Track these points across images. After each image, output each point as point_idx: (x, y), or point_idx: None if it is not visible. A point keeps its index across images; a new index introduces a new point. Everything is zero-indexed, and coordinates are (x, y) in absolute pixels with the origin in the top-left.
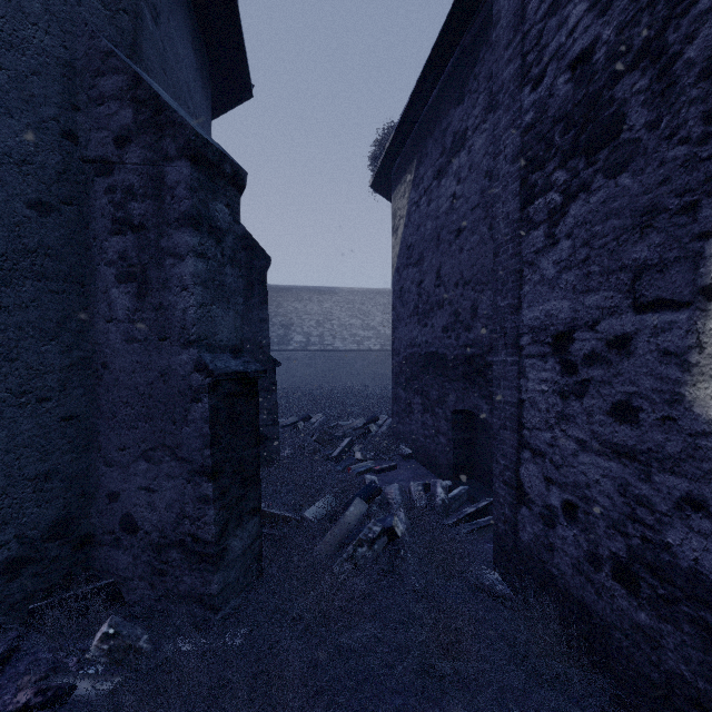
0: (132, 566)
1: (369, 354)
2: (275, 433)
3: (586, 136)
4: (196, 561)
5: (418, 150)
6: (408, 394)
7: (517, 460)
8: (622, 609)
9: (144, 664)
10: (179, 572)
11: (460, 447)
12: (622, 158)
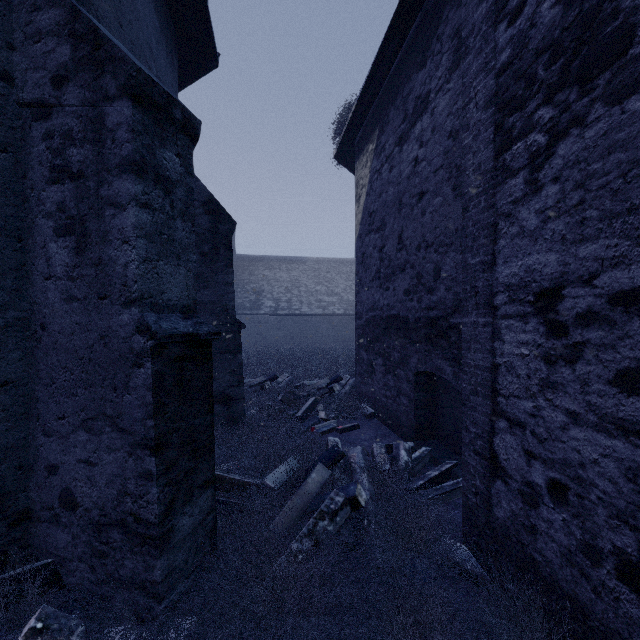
0: (72, 546)
1: (334, 318)
2: (240, 394)
3: (580, 61)
4: (138, 543)
5: (380, 120)
6: (370, 355)
7: (491, 429)
8: (631, 617)
9: None
10: (120, 555)
11: (421, 408)
12: (631, 78)
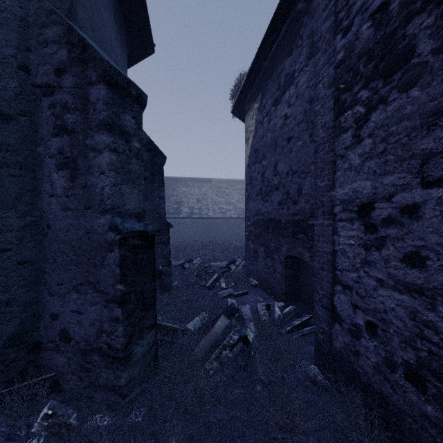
0: (67, 365)
1: (230, 220)
2: (169, 271)
3: (384, 64)
4: (110, 362)
5: (262, 88)
6: (255, 245)
7: (332, 291)
8: (412, 401)
9: (70, 439)
10: (99, 369)
11: (289, 280)
12: (412, 77)
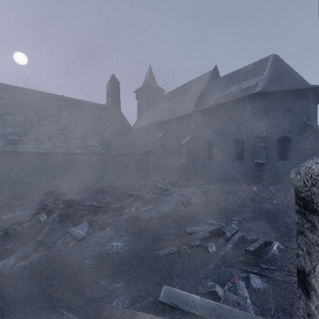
0: None
1: None
2: None
3: None
4: None
5: None
6: None
7: None
8: None
9: None
10: None
11: None
12: None
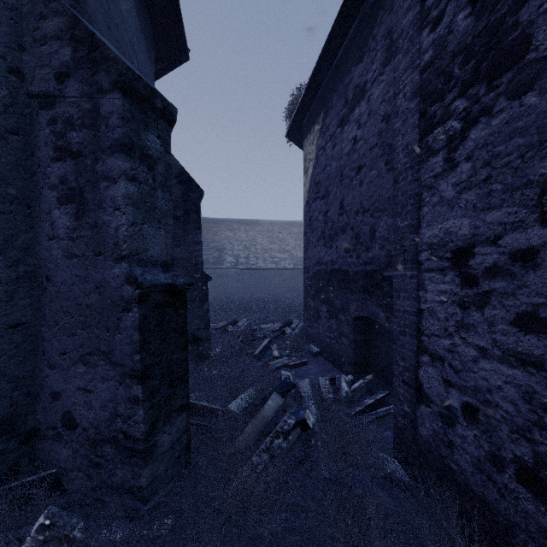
0: (72, 459)
1: (285, 271)
2: (207, 335)
3: (488, 63)
4: (127, 456)
5: (325, 104)
6: (316, 303)
7: (416, 362)
8: (527, 511)
9: None
10: (112, 465)
11: (359, 347)
12: (527, 78)
